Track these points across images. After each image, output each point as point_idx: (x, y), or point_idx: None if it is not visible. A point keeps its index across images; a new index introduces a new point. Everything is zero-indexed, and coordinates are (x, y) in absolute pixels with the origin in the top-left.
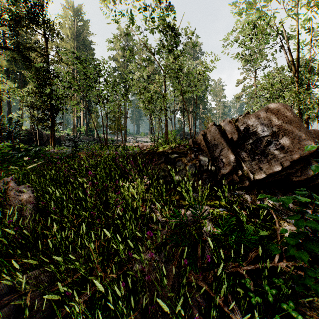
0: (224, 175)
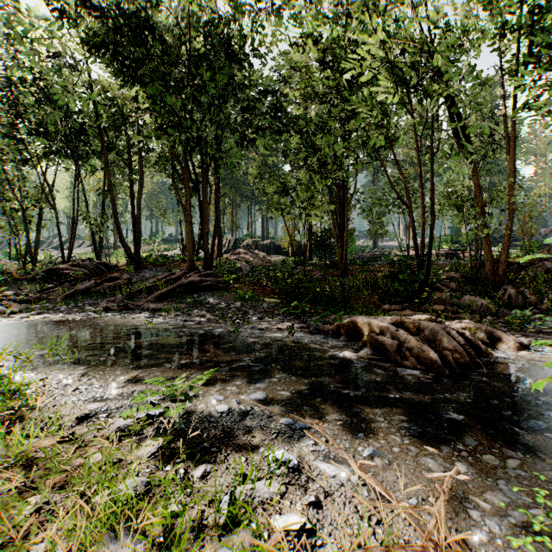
0: None
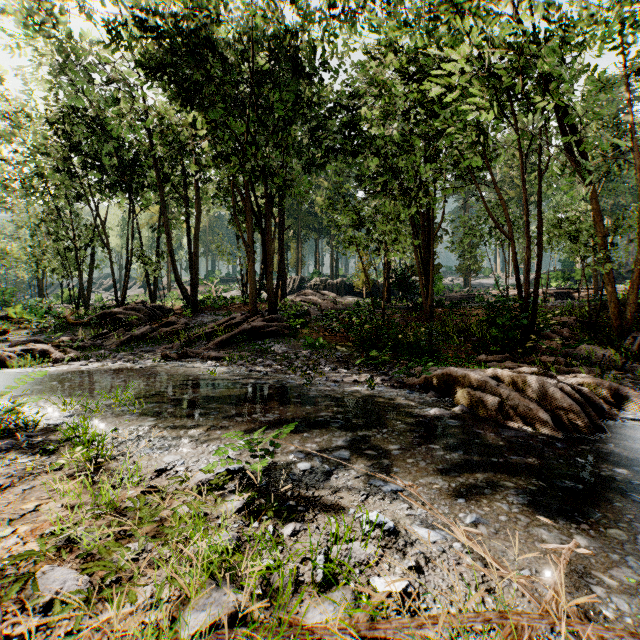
0: None
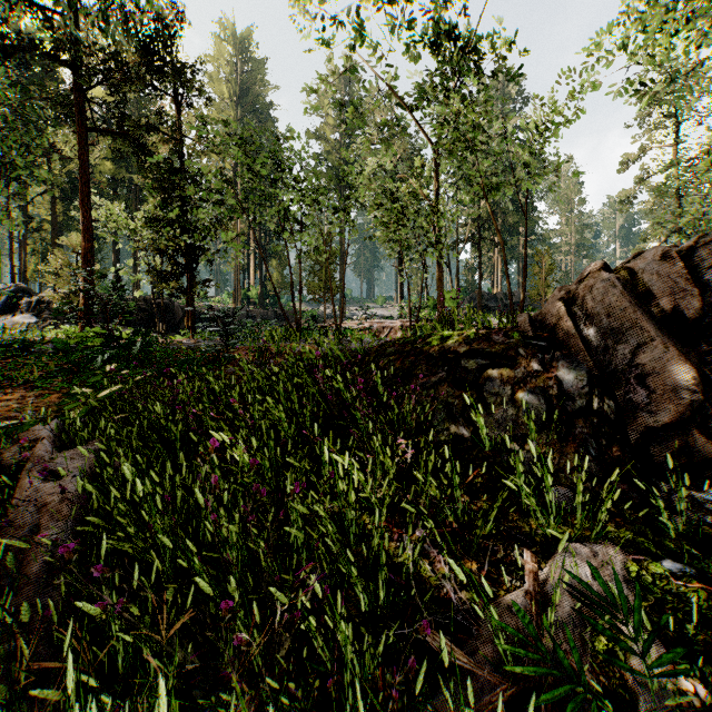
0: (651, 429)
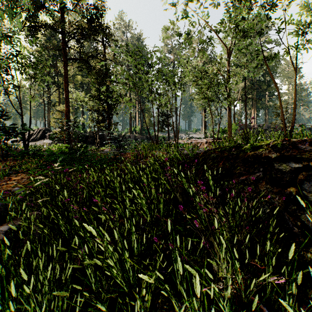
0: None
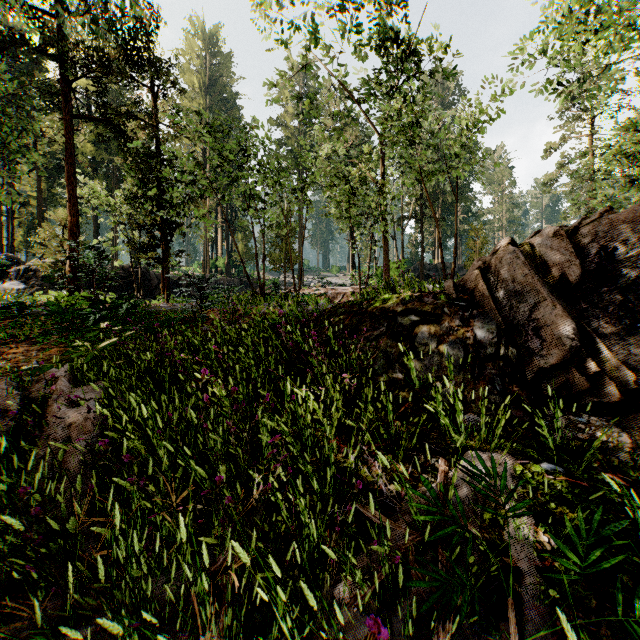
0: (543, 370)
